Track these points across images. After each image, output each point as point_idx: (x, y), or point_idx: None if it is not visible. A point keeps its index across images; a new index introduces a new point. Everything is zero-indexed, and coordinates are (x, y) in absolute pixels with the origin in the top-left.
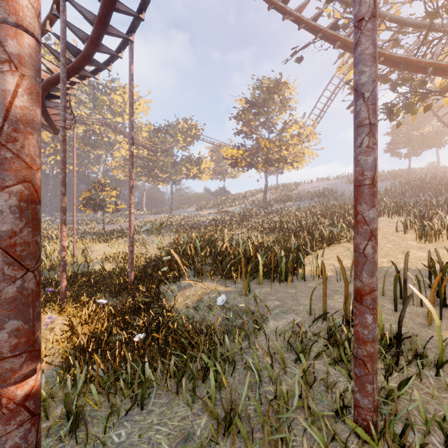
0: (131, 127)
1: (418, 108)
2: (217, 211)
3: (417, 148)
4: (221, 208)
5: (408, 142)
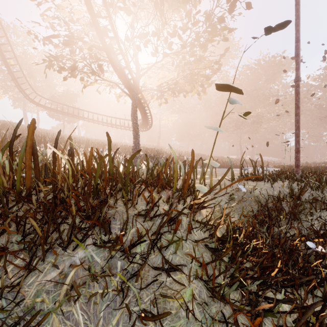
0: None
1: (77, 75)
2: None
3: None
4: None
5: None
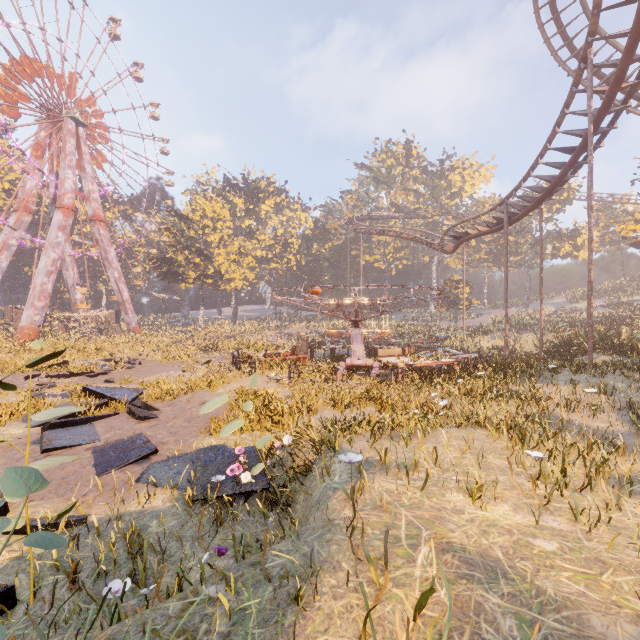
0: (541, 261)
1: None
2: (607, 303)
3: None
4: (615, 297)
5: None
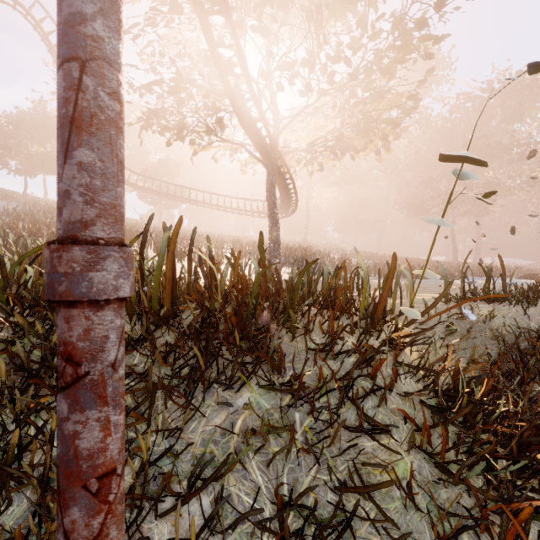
0: None
1: (185, 137)
2: None
3: (39, 167)
4: None
5: (29, 155)
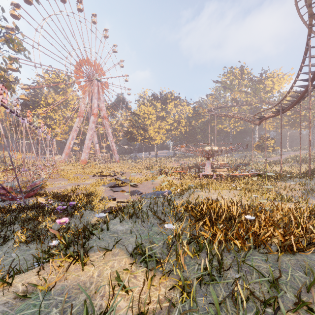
0: (300, 129)
1: None
2: None
3: None
4: None
5: None
